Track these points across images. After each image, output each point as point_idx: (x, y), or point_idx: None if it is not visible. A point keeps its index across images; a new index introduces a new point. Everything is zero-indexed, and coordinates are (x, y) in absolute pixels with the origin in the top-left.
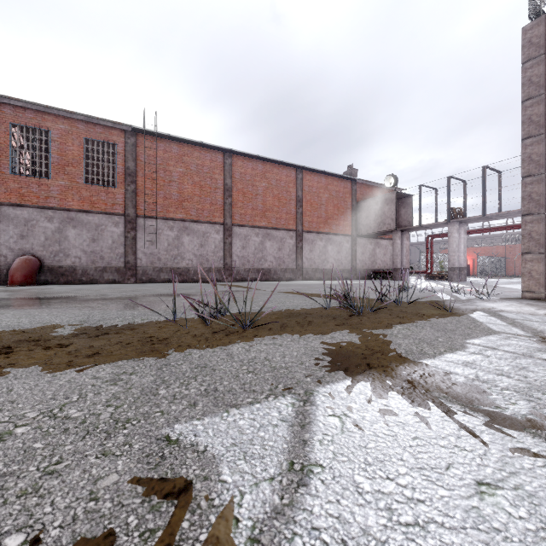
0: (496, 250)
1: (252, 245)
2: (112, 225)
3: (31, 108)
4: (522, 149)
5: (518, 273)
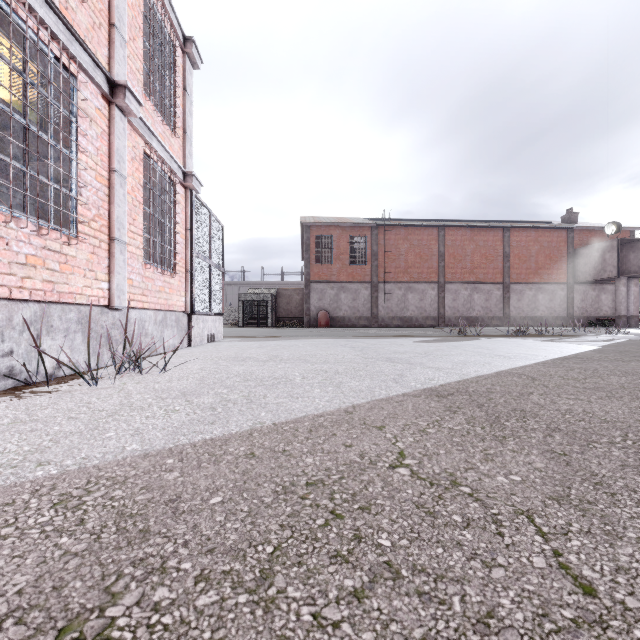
0: None
1: (462, 297)
2: (364, 289)
3: (324, 225)
4: None
5: None
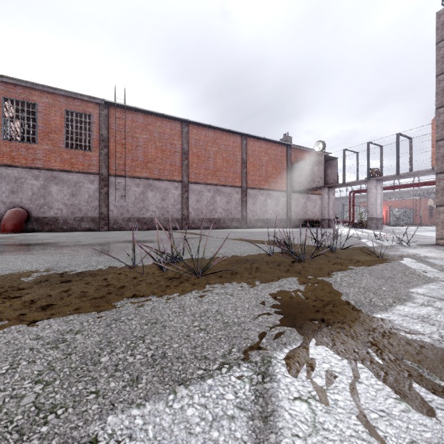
0: (405, 203)
1: (205, 199)
2: (88, 182)
3: (21, 85)
4: (436, 117)
5: (423, 222)
